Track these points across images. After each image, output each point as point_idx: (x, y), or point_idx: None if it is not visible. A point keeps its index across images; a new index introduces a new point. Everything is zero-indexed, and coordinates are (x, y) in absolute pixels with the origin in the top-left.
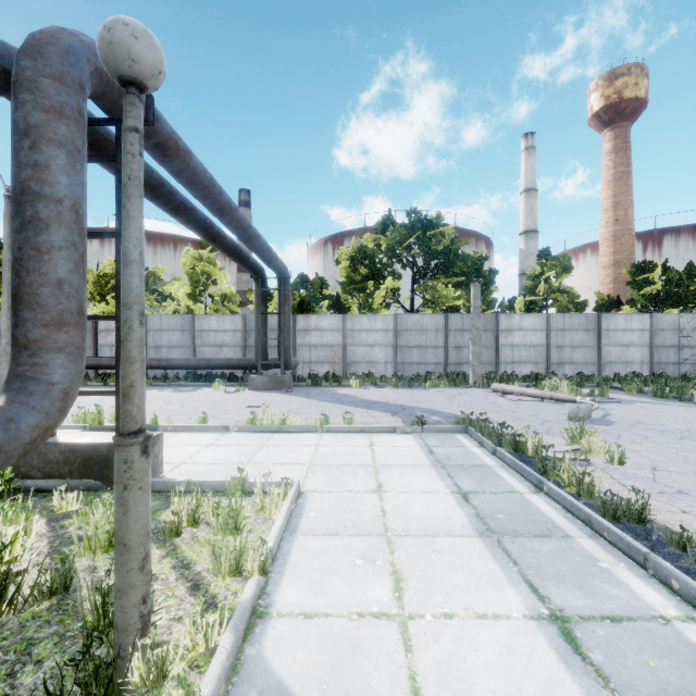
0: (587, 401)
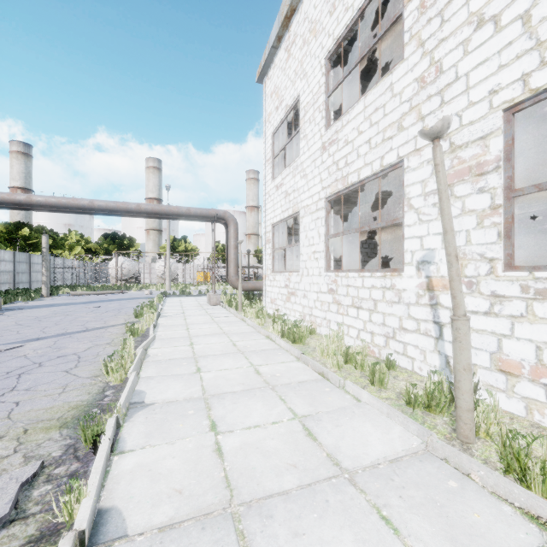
0: (129, 291)
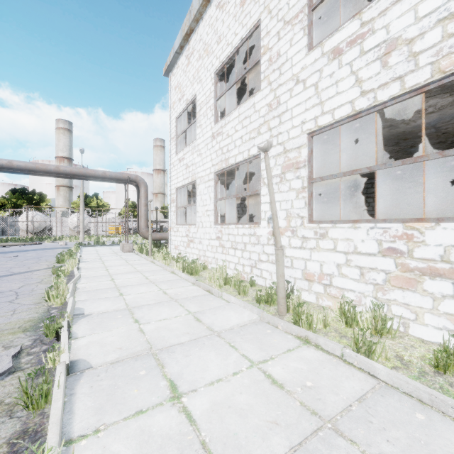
0: (43, 243)
